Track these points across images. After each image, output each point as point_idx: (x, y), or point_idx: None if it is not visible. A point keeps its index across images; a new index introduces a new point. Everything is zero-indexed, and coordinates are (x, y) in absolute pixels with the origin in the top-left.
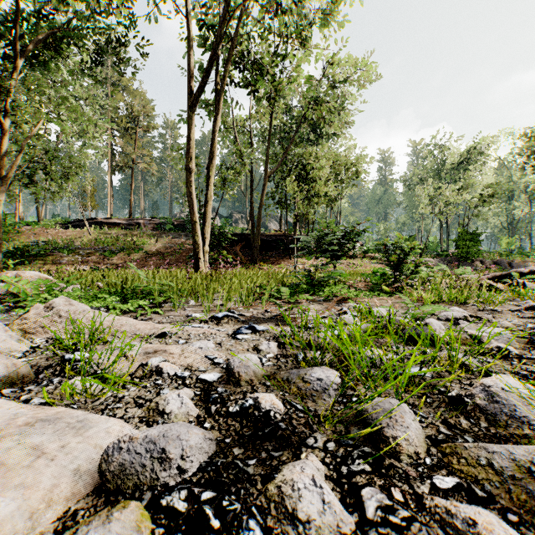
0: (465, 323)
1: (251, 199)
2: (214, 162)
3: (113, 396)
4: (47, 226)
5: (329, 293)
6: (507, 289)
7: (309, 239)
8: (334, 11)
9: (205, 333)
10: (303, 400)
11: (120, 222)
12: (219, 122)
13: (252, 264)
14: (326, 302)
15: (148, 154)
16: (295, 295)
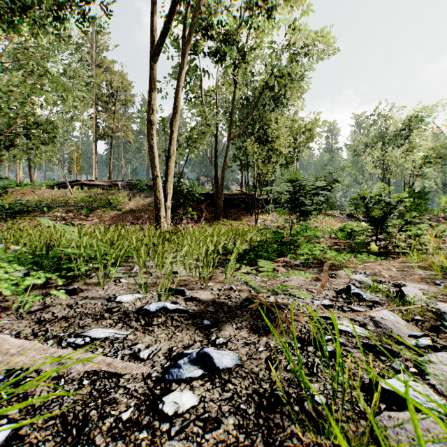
0: None
1: (215, 160)
2: (176, 117)
3: None
4: (35, 187)
5: (309, 256)
6: None
7: (282, 190)
8: None
9: (98, 371)
10: None
11: (101, 184)
12: (182, 76)
13: (216, 220)
14: (306, 267)
15: (125, 124)
16: (267, 258)
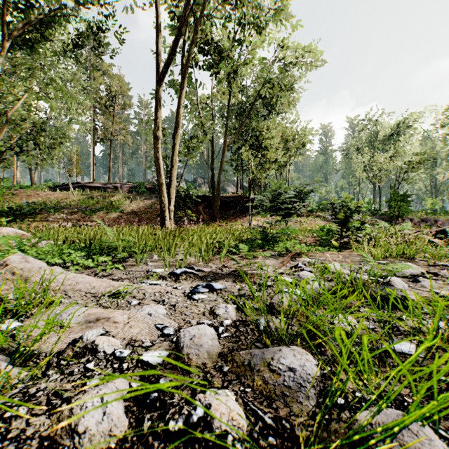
0: (425, 280)
1: (211, 165)
2: (178, 131)
3: (22, 392)
4: (38, 189)
5: (283, 248)
6: (443, 244)
7: (264, 198)
8: (284, 1)
9: (161, 291)
10: (271, 404)
11: (101, 186)
12: (183, 96)
13: (213, 221)
14: (280, 256)
15: (124, 128)
16: (251, 250)
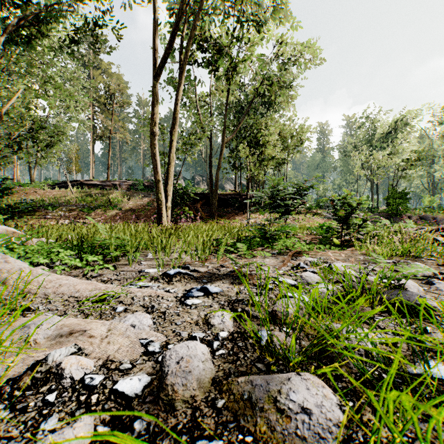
0: (440, 282)
1: (209, 163)
2: (176, 127)
3: None
4: (36, 187)
5: (283, 247)
6: None
7: (263, 195)
8: None
9: (151, 295)
10: None
11: (99, 184)
12: (180, 91)
13: (211, 219)
14: (280, 255)
15: (123, 126)
16: (250, 248)
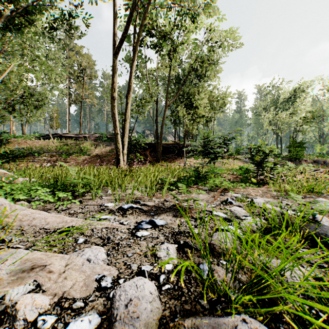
0: None
1: (156, 120)
2: (130, 93)
3: None
4: (27, 138)
5: (213, 184)
6: None
7: (197, 144)
8: None
9: (108, 227)
10: None
11: (74, 136)
12: (134, 66)
13: (157, 162)
14: (210, 191)
15: (91, 93)
16: (187, 186)
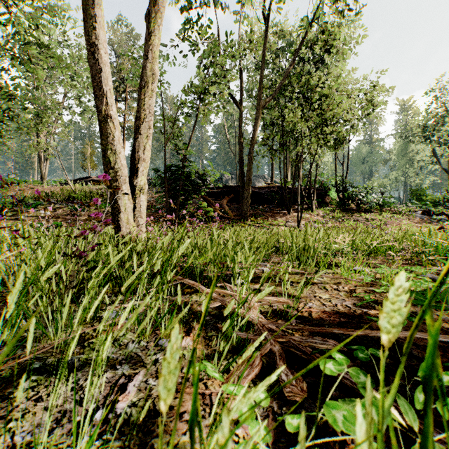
0: None
1: (239, 139)
2: (161, 4)
3: None
4: (36, 183)
5: None
6: None
7: None
8: None
9: None
10: None
11: None
12: None
13: (241, 220)
14: None
15: None
16: None
